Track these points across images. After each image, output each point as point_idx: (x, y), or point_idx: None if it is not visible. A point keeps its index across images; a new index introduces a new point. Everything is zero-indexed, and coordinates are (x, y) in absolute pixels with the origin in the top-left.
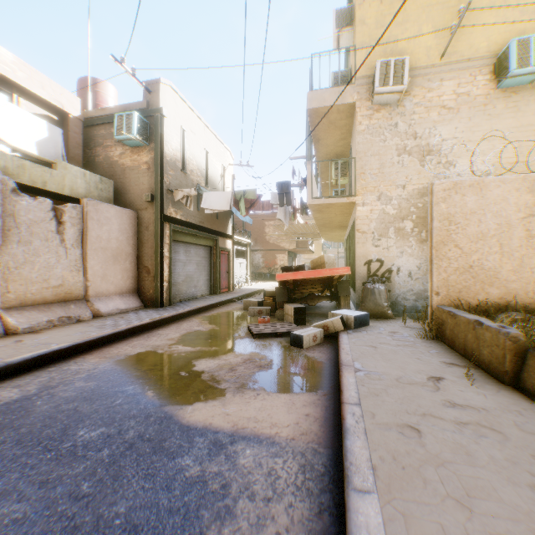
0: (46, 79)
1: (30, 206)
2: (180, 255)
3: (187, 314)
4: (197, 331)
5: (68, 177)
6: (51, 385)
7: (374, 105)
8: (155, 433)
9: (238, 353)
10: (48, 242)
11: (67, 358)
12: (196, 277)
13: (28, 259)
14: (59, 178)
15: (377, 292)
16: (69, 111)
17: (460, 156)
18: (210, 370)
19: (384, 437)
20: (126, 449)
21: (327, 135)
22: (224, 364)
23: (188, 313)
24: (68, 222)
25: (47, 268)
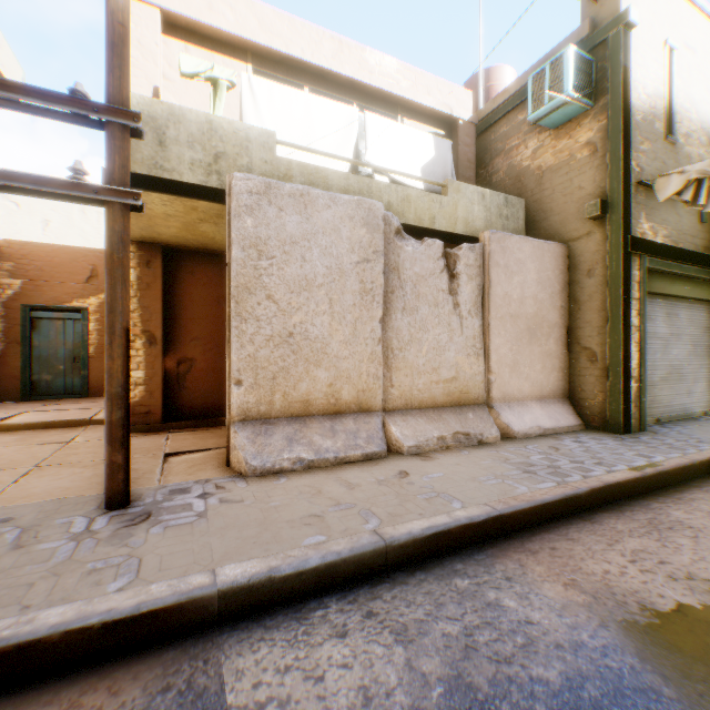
0: (430, 80)
1: (415, 254)
2: (654, 324)
3: None
4: None
5: (460, 205)
6: (472, 683)
7: None
8: None
9: None
10: (436, 309)
11: (481, 545)
12: (689, 373)
13: (413, 336)
14: (449, 208)
15: None
16: (458, 116)
17: None
18: None
19: None
20: None
21: None
22: None
23: None
24: (461, 275)
25: (435, 350)
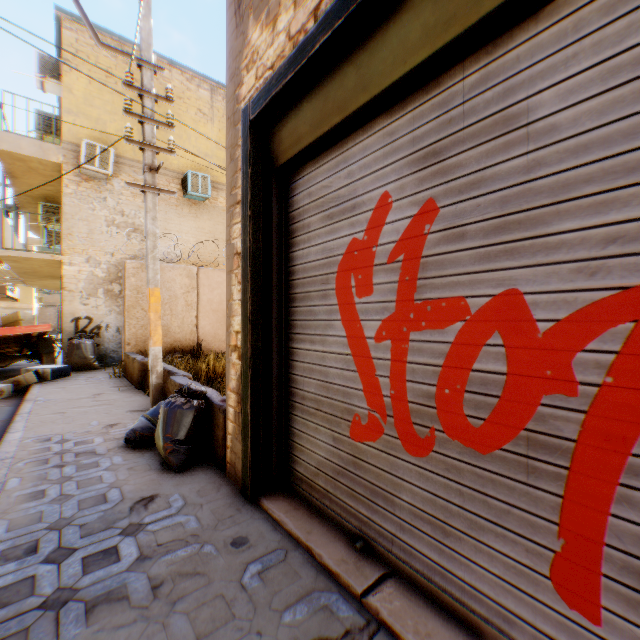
0: None
1: None
2: None
3: None
4: None
5: None
6: None
7: (83, 174)
8: None
9: None
10: None
11: None
12: None
13: None
14: None
15: (84, 346)
16: None
17: (160, 239)
18: None
19: (41, 418)
20: None
21: (29, 176)
22: None
23: None
24: None
25: None
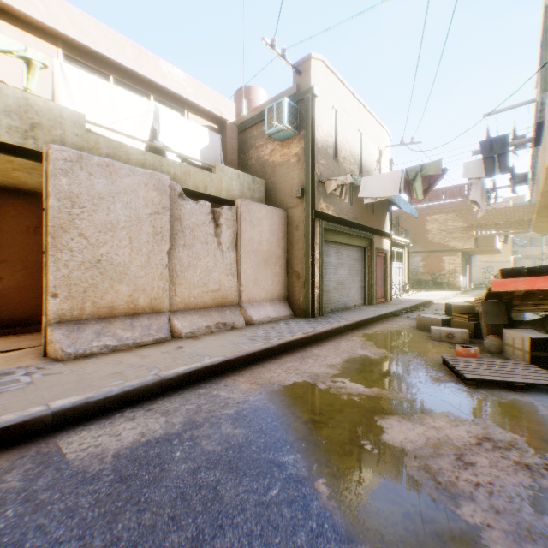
0: (208, 91)
1: (192, 210)
2: (331, 258)
3: (343, 329)
4: (364, 357)
5: (224, 180)
6: (195, 421)
7: None
8: None
9: (452, 415)
10: (206, 246)
11: (217, 376)
12: (348, 284)
13: (190, 263)
14: (217, 181)
15: None
16: (226, 118)
17: None
18: (415, 450)
19: None
20: None
21: None
22: (437, 438)
23: (344, 327)
24: (223, 225)
25: (205, 272)
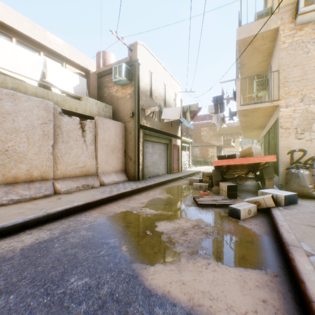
0: (78, 53)
1: (68, 122)
2: (149, 149)
3: (153, 186)
4: (159, 198)
5: (88, 105)
6: (67, 231)
7: (296, 26)
8: (123, 293)
9: (188, 218)
10: (77, 142)
11: (81, 211)
12: (159, 163)
13: (67, 151)
14: (83, 106)
15: (301, 176)
16: (90, 69)
17: None
18: (167, 232)
19: None
20: (98, 307)
21: (250, 60)
22: (178, 227)
23: (153, 185)
24: (87, 130)
25: (76, 157)
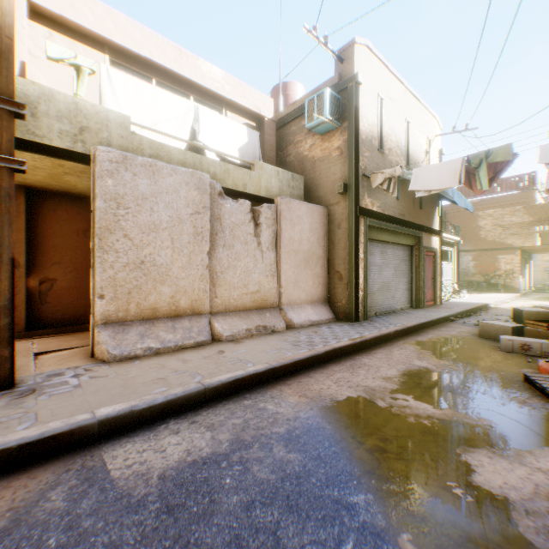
0: (246, 88)
1: (232, 209)
2: (375, 257)
3: (393, 336)
4: (423, 369)
5: (263, 177)
6: (243, 439)
7: None
8: None
9: None
10: (246, 246)
11: (262, 385)
12: (394, 286)
13: (230, 263)
14: (256, 179)
15: None
16: (264, 114)
17: None
18: (523, 502)
19: None
20: None
21: None
22: (548, 486)
23: (394, 333)
24: (263, 224)
25: (245, 273)
